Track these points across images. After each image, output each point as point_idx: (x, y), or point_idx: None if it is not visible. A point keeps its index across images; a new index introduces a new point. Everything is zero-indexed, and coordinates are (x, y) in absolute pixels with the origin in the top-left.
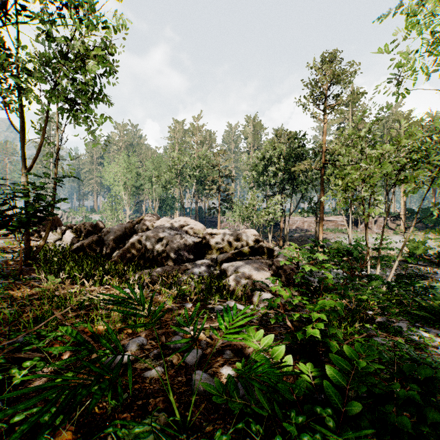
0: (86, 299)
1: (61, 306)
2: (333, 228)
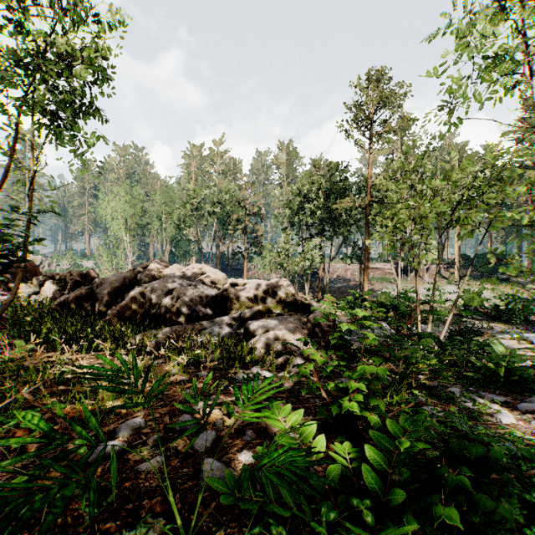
0: (67, 371)
1: (32, 381)
2: (380, 277)
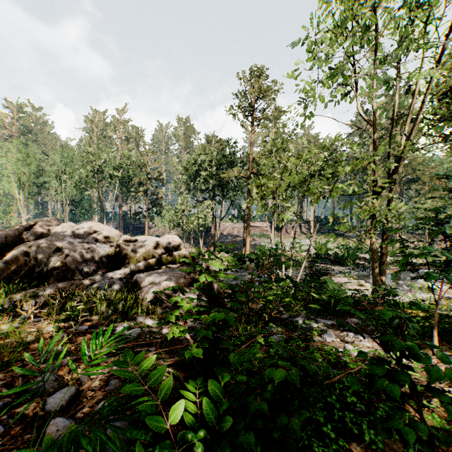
0: None
1: None
2: (259, 233)
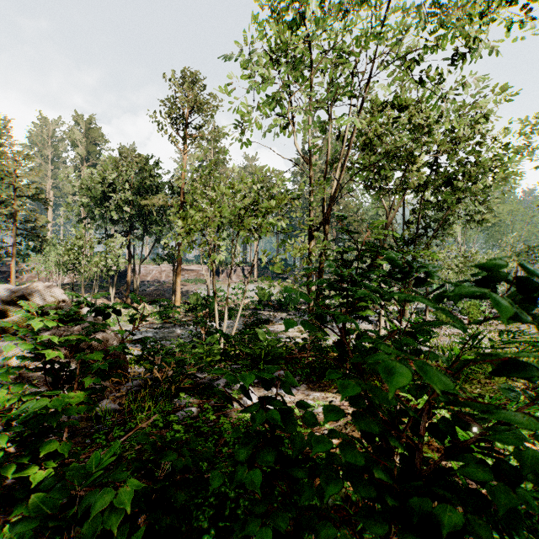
0: None
1: None
2: (195, 279)
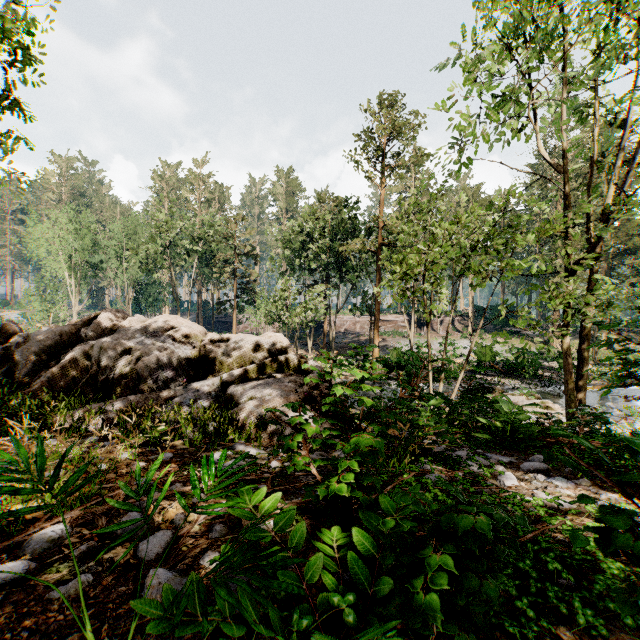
0: None
1: None
2: (392, 331)
